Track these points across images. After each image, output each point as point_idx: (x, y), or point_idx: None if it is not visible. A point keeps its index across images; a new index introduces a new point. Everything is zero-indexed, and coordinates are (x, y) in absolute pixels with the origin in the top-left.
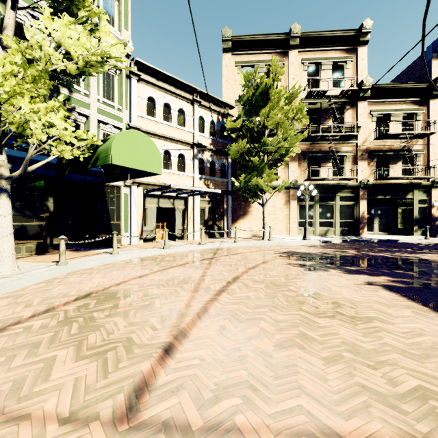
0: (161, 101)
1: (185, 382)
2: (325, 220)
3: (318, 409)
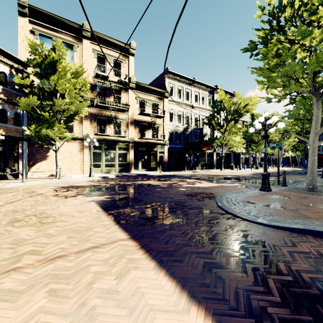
0: None
1: None
2: (109, 162)
3: None
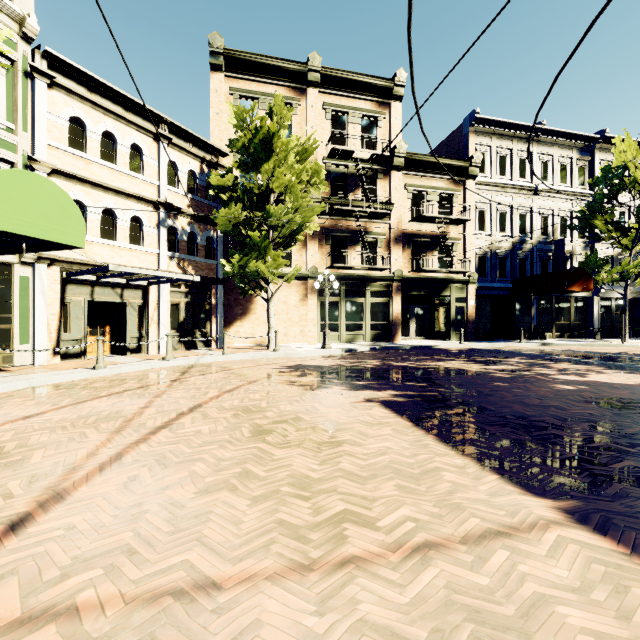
0: (97, 127)
1: (21, 566)
2: (353, 321)
3: (207, 559)
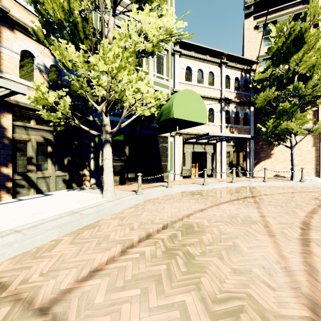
0: (195, 68)
1: None
2: None
3: None
